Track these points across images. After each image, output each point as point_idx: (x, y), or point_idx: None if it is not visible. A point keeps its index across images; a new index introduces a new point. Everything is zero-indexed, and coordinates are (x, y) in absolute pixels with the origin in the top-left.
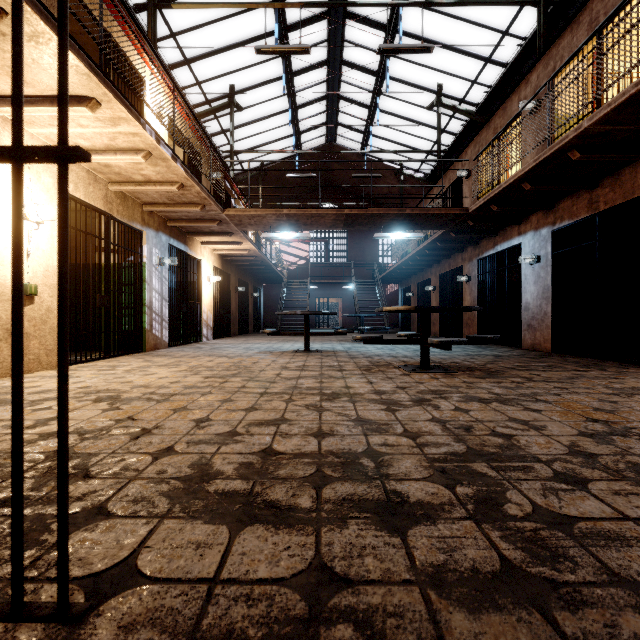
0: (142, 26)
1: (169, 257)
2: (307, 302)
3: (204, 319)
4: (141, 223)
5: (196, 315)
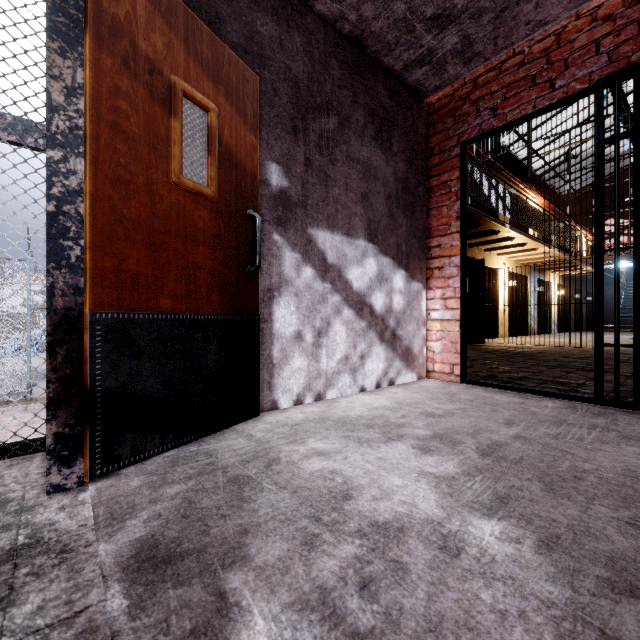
0: (512, 153)
1: (536, 286)
2: None
3: (552, 319)
4: (527, 273)
5: (547, 317)
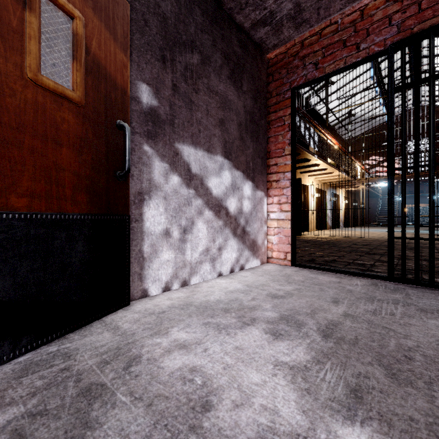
0: (316, 110)
1: (331, 197)
2: (396, 209)
3: (340, 219)
4: (326, 188)
5: (338, 217)
